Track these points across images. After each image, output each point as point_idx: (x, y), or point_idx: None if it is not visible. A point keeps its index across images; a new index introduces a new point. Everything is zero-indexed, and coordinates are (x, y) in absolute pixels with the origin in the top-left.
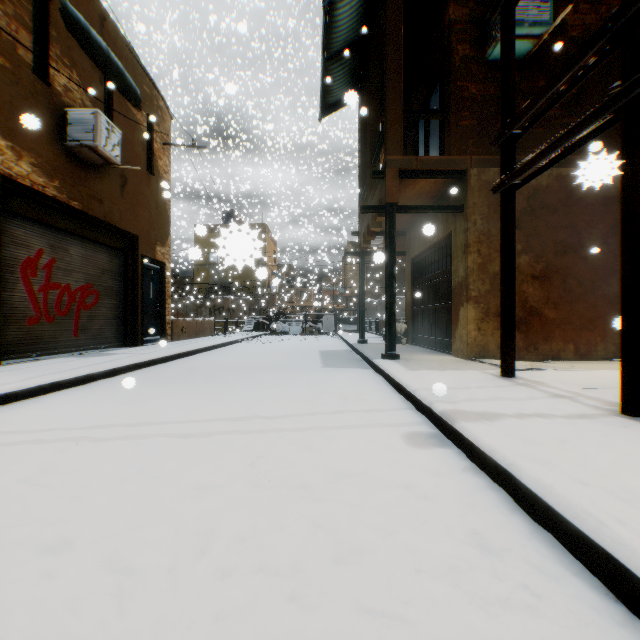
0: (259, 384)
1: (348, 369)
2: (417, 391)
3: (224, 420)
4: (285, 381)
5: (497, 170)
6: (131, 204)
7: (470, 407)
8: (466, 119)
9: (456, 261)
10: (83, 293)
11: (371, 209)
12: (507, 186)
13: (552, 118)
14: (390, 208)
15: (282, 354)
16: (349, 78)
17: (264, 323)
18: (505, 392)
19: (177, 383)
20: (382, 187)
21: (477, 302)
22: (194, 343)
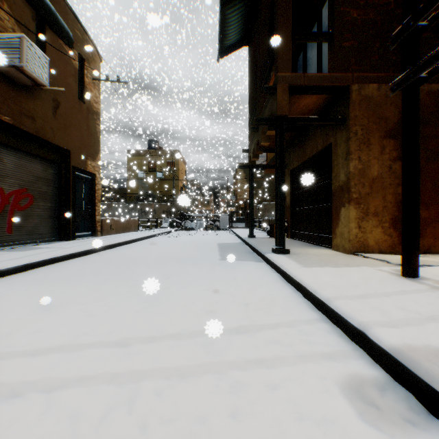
0: (159, 281)
1: (243, 262)
2: (332, 301)
3: (97, 346)
4: (185, 277)
5: (375, 86)
6: (63, 124)
7: (429, 339)
8: (348, 41)
9: (336, 168)
10: (17, 196)
11: (263, 121)
12: (412, 80)
13: (423, 40)
14: (280, 120)
15: (187, 247)
16: (241, 24)
17: (177, 221)
18: (436, 302)
19: (79, 280)
20: (273, 103)
21: (357, 203)
22: (118, 237)
